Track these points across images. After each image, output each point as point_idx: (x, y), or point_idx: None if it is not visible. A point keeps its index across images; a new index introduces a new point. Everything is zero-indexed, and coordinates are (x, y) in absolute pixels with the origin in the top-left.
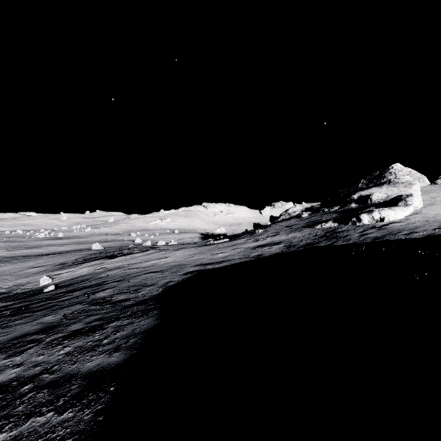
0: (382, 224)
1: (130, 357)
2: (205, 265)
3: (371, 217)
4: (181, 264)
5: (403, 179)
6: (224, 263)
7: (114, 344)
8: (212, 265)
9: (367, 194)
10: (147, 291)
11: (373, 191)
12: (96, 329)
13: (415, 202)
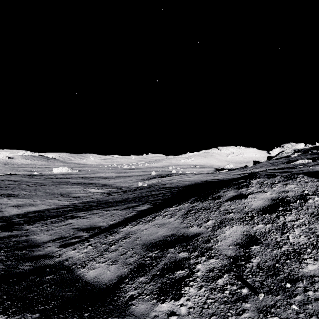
0: None
1: (180, 191)
2: (208, 180)
3: None
4: (197, 180)
5: None
6: (217, 180)
7: (175, 190)
8: (211, 180)
9: None
10: (182, 186)
11: None
12: (169, 189)
13: None
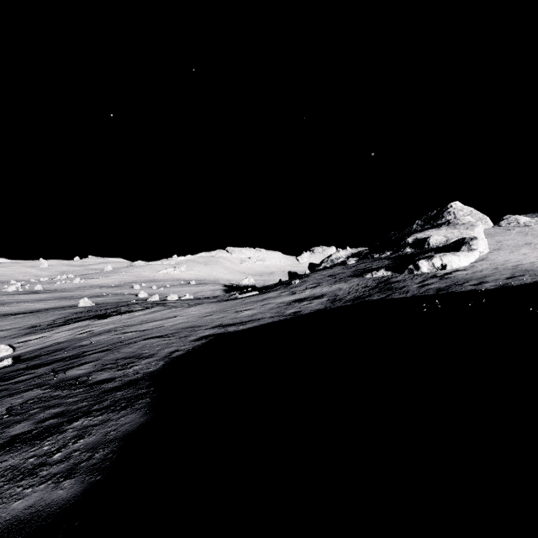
0: (445, 273)
1: (88, 489)
2: (226, 327)
3: (431, 264)
4: (194, 325)
5: (464, 220)
6: (251, 324)
7: (70, 461)
8: (235, 327)
9: (424, 237)
10: (141, 366)
11: (430, 233)
12: (50, 432)
13: (480, 247)
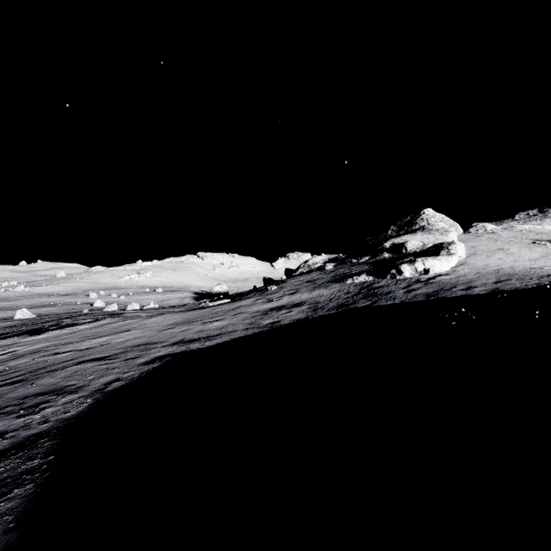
0: (428, 278)
1: None
2: (188, 343)
3: (414, 268)
4: (149, 342)
5: (438, 226)
6: (219, 338)
7: None
8: (200, 343)
9: (401, 242)
10: (56, 408)
11: (407, 238)
12: None
13: (458, 251)
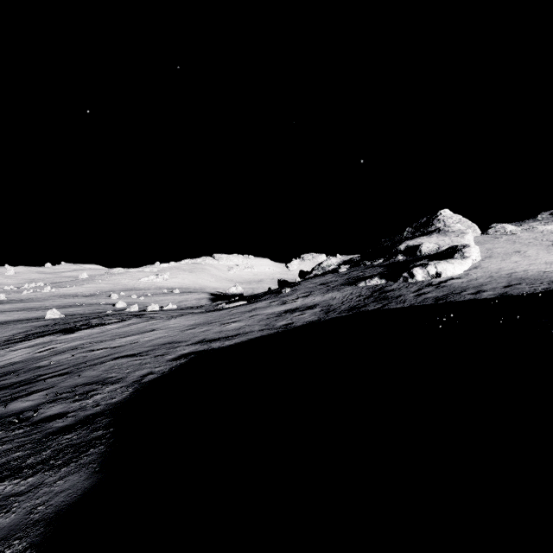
0: (440, 281)
1: None
2: (210, 342)
3: (426, 272)
4: (174, 341)
5: (454, 227)
6: (238, 338)
7: None
8: (220, 342)
9: (416, 244)
10: (104, 395)
11: (422, 240)
12: None
13: (473, 254)
